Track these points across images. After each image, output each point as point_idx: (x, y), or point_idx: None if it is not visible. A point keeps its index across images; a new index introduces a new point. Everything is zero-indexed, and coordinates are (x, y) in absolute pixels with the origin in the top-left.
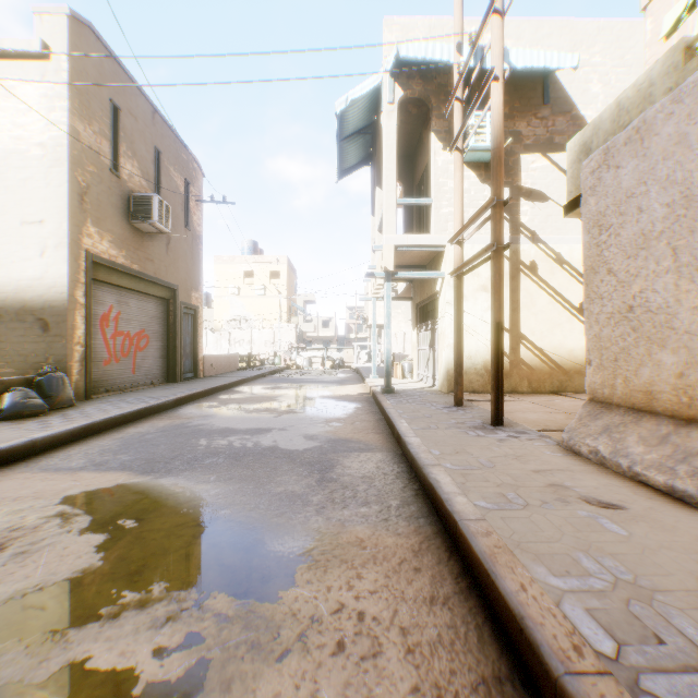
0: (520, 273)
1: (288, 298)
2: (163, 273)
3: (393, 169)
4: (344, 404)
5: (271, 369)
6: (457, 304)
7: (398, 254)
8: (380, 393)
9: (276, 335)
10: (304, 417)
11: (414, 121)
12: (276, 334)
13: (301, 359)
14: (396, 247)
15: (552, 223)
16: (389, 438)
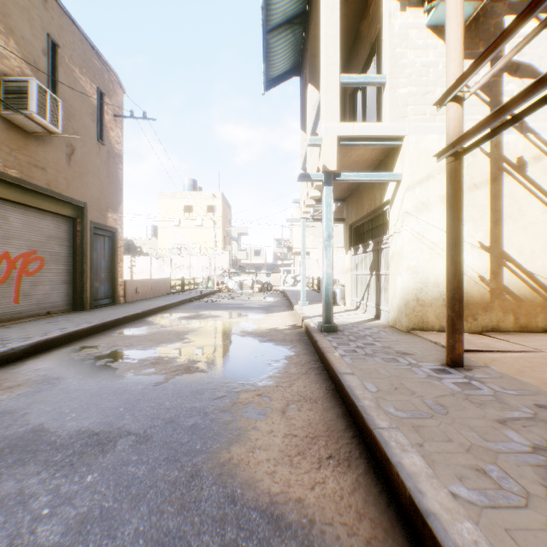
0: (503, 173)
1: (223, 229)
2: (62, 186)
3: (334, 37)
4: (270, 348)
5: (201, 292)
6: (454, 200)
7: (337, 157)
8: (317, 330)
9: (212, 261)
10: (204, 385)
11: (352, 12)
12: (212, 260)
13: (232, 282)
14: (338, 140)
15: (545, 106)
16: (382, 502)
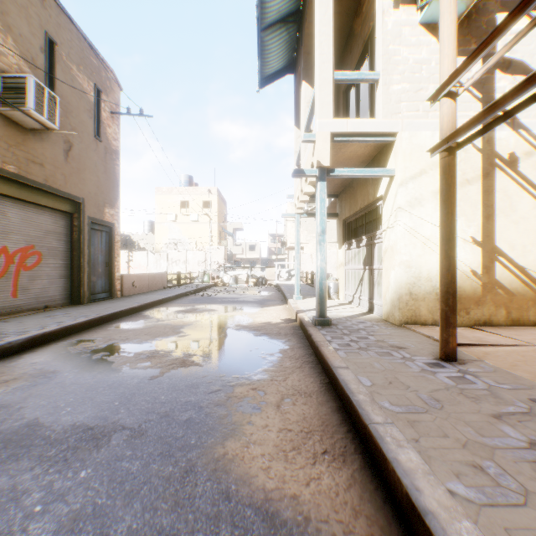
0: (495, 168)
1: (218, 224)
2: (60, 181)
3: (328, 34)
4: (264, 341)
5: (197, 286)
6: (448, 195)
7: (331, 153)
8: (311, 324)
9: (208, 256)
10: (199, 378)
11: (345, 10)
12: (208, 255)
13: (228, 277)
14: (332, 136)
15: None
16: (378, 499)
